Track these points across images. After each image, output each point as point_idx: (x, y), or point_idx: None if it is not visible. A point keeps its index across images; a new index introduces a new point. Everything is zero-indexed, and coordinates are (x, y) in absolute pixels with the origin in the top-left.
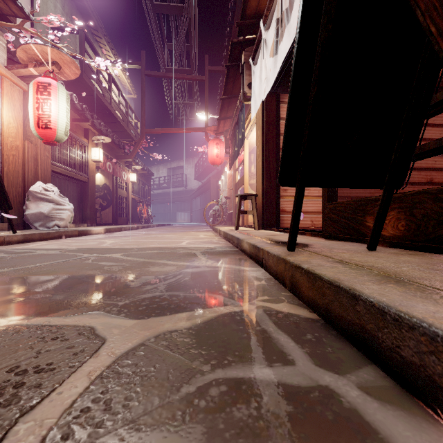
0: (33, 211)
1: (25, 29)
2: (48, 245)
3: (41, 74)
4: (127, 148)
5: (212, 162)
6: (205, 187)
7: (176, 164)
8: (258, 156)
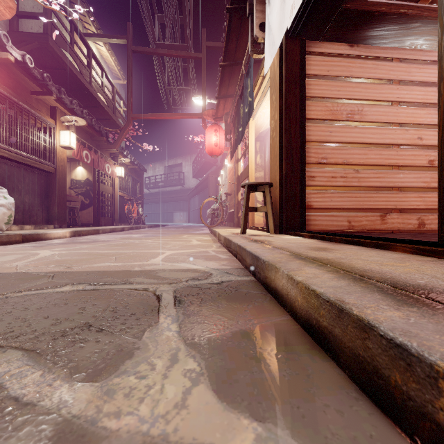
0: None
1: None
2: None
3: None
4: (111, 136)
5: (210, 152)
6: (203, 185)
7: (173, 161)
8: (273, 129)
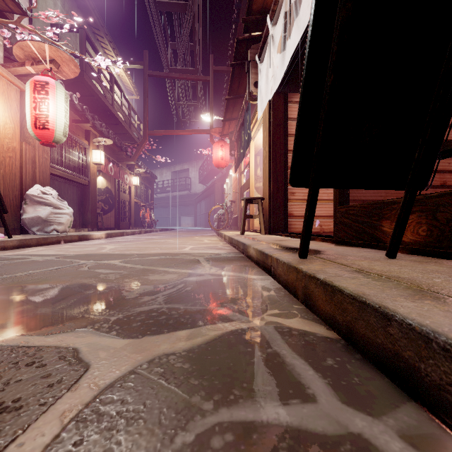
0: (31, 215)
1: (23, 26)
2: (45, 251)
3: (39, 73)
4: (129, 150)
5: (216, 165)
6: (209, 191)
7: (180, 167)
8: (264, 157)
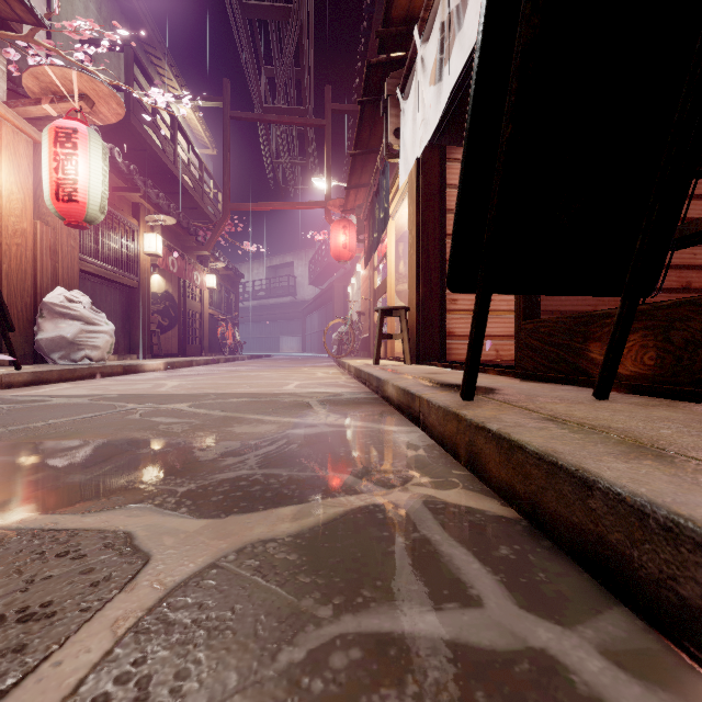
0: (49, 334)
1: (37, 42)
2: (73, 389)
3: (62, 115)
4: (202, 234)
5: (336, 256)
6: (325, 297)
7: (279, 260)
8: (410, 245)
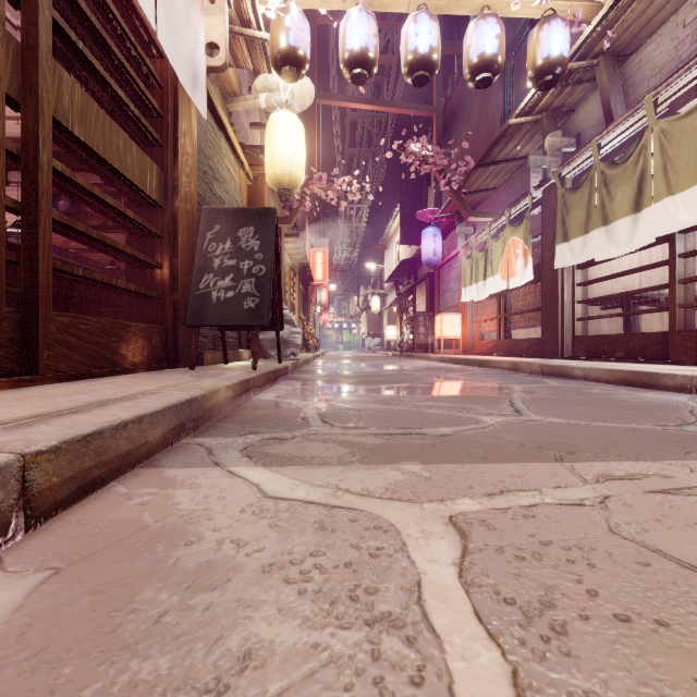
0: None
1: None
2: None
3: None
4: None
5: None
6: None
7: None
8: None
